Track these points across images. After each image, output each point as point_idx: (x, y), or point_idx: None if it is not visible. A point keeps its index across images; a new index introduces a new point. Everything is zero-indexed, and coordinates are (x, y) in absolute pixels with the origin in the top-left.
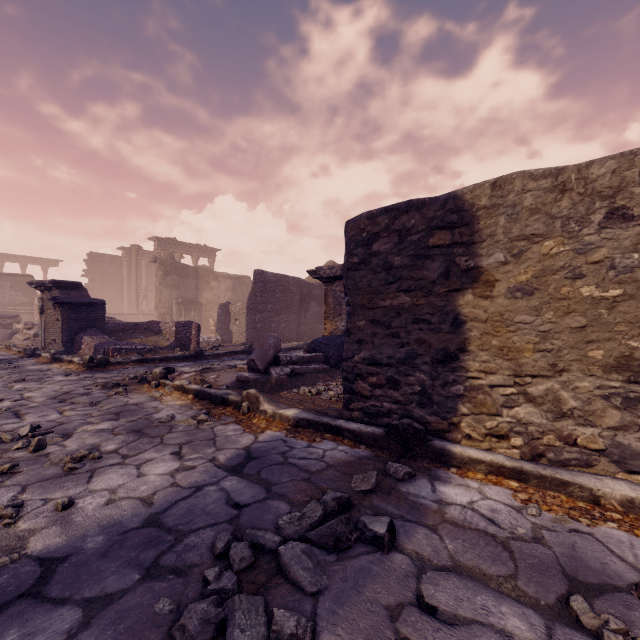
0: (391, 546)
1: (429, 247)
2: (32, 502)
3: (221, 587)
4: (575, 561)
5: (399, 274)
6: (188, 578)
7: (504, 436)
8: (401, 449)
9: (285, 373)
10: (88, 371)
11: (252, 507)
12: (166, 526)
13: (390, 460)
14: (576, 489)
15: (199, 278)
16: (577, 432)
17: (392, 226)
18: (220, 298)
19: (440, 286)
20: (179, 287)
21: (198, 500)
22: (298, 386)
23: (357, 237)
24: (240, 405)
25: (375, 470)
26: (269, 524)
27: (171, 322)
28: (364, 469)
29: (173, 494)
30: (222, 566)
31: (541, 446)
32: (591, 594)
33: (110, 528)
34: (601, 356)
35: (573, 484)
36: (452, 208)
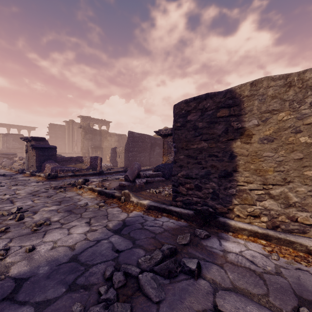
0: (198, 275)
1: (217, 117)
2: (14, 247)
3: (107, 297)
4: (300, 286)
5: (201, 131)
6: (90, 291)
7: (257, 216)
8: (202, 222)
9: (143, 182)
10: (47, 180)
11: (125, 252)
12: (81, 261)
13: (197, 227)
14: (298, 245)
15: (102, 135)
16: (298, 215)
17: (197, 107)
18: (112, 145)
19: (223, 137)
20: (92, 140)
21: (97, 248)
22: (149, 188)
23: (179, 113)
24: (120, 198)
25: (189, 233)
26: (134, 261)
27: (88, 157)
28: (183, 232)
29: (85, 244)
30: (108, 285)
31: (277, 222)
32: (311, 306)
33: (52, 262)
34: (311, 174)
35: (296, 243)
36: (229, 97)
